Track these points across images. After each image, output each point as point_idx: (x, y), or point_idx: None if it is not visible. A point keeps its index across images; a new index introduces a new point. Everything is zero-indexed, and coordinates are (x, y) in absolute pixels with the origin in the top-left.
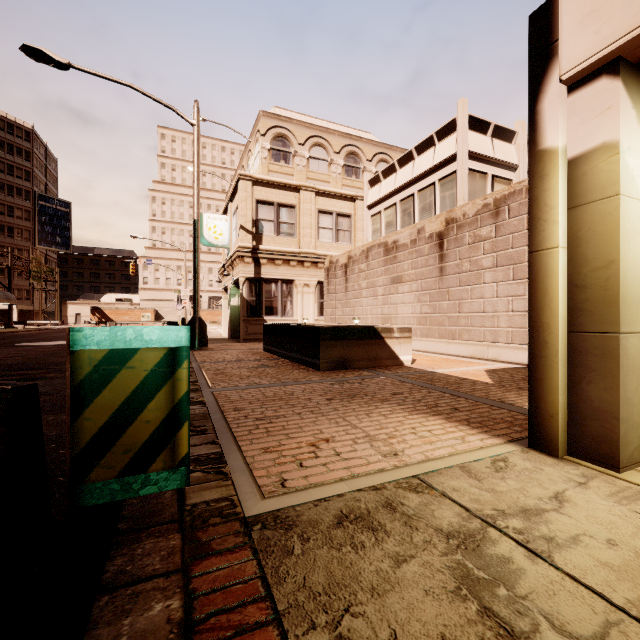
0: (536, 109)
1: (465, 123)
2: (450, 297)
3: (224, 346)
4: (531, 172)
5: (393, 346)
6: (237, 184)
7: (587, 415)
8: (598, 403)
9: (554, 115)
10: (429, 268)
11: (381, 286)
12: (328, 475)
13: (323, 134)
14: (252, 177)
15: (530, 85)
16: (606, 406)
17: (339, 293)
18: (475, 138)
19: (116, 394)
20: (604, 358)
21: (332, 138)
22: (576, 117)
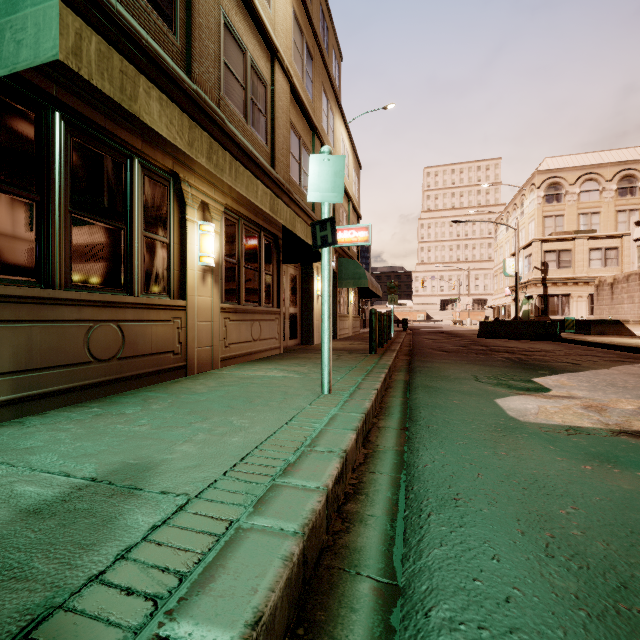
0: None
1: None
2: None
3: None
4: None
5: (629, 327)
6: (530, 243)
7: None
8: None
9: None
10: None
11: (637, 298)
12: (592, 338)
13: (594, 170)
14: (541, 239)
15: None
16: None
17: (606, 301)
18: None
19: (567, 323)
20: None
21: (603, 170)
22: None
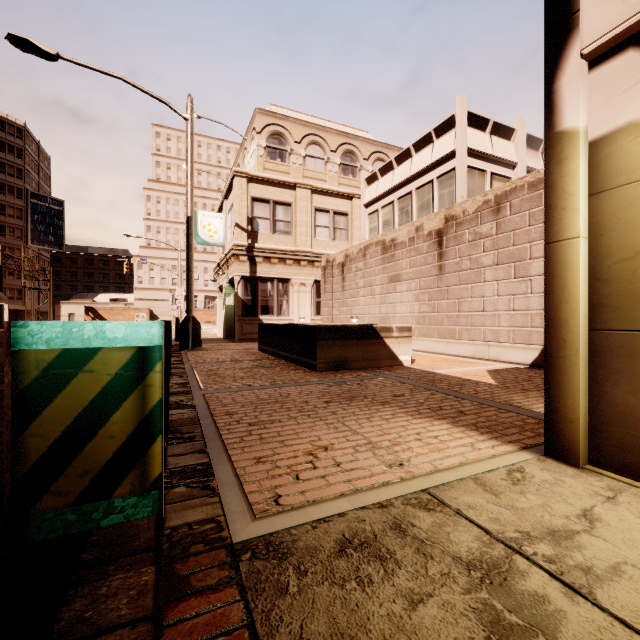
0: (553, 88)
1: (464, 119)
2: (449, 296)
3: (219, 346)
4: (547, 156)
5: (392, 346)
6: (232, 181)
7: (611, 421)
8: (624, 408)
9: (574, 93)
10: (428, 266)
11: (379, 285)
12: (327, 490)
13: (319, 132)
14: (247, 174)
15: (546, 62)
16: (633, 411)
17: (336, 292)
18: (474, 135)
19: (71, 404)
20: (631, 358)
21: (329, 136)
22: (598, 95)
